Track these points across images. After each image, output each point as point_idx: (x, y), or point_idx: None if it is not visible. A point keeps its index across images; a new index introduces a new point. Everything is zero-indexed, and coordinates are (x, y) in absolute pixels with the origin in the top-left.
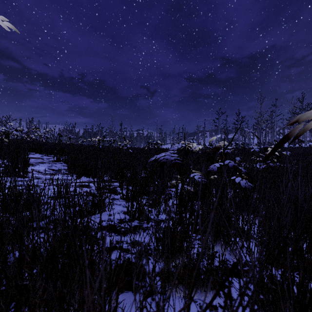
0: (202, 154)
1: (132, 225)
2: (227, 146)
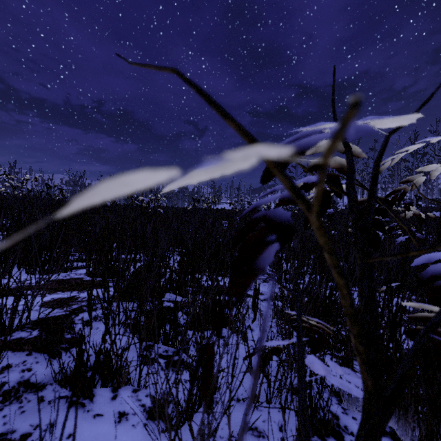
0: None
1: None
2: None
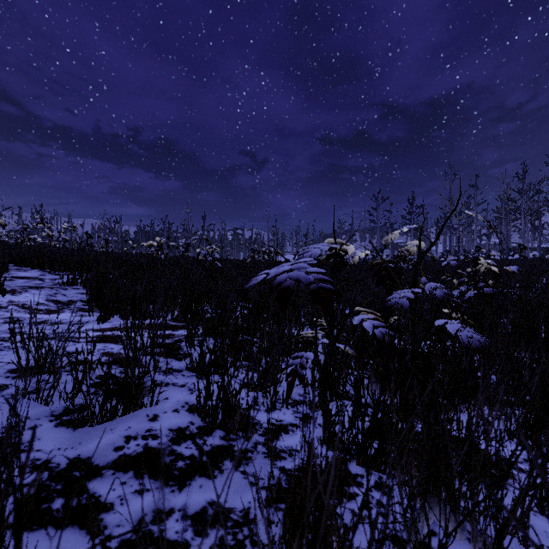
0: (350, 271)
1: (207, 447)
2: (427, 251)
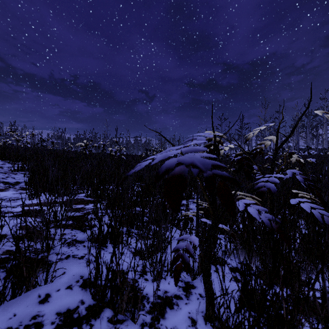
0: None
1: None
2: (284, 143)
